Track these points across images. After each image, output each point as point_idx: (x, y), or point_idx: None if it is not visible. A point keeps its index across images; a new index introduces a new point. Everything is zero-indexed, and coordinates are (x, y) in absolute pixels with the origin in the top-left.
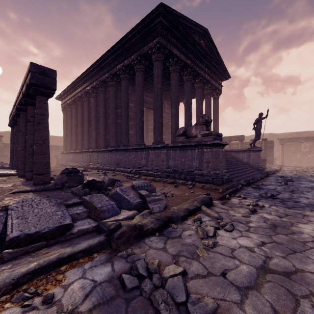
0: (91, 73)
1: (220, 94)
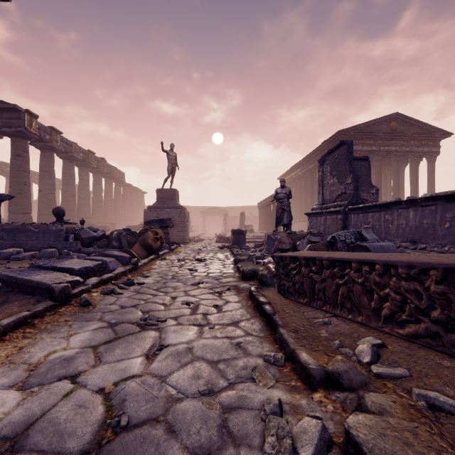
0: (302, 163)
1: (436, 155)
